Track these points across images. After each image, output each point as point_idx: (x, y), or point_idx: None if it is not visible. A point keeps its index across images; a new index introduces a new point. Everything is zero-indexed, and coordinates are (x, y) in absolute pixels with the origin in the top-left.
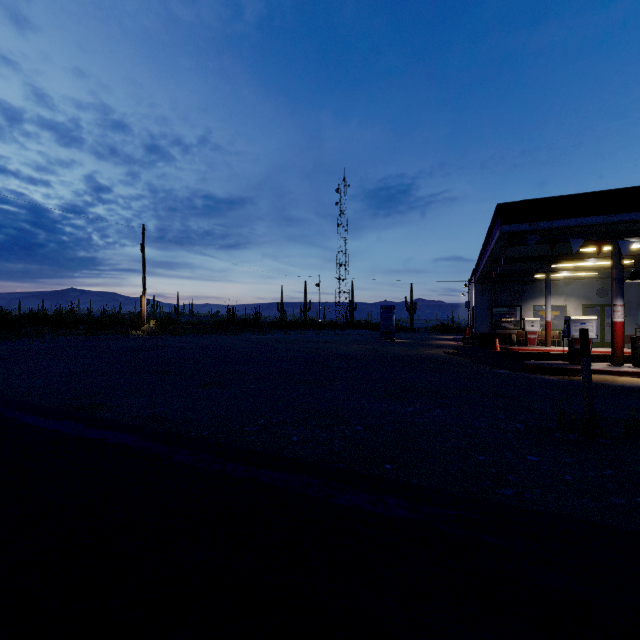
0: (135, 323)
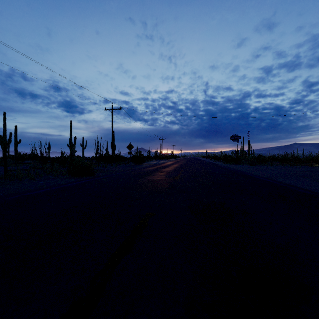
0: (318, 160)
